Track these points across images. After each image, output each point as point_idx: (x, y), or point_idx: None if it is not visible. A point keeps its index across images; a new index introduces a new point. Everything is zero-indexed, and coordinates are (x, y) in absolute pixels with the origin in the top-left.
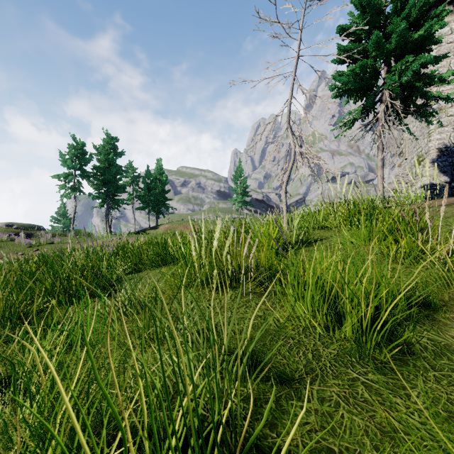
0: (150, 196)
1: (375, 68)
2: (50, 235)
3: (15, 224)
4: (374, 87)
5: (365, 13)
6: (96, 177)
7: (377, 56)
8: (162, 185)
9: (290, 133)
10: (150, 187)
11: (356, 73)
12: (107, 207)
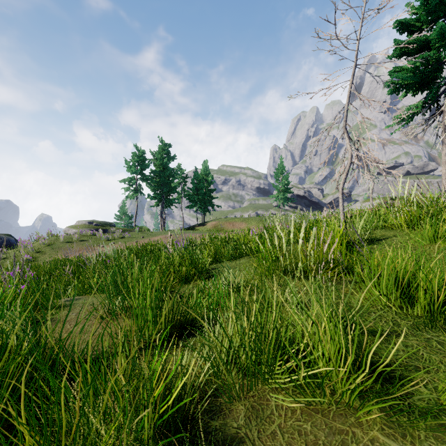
0: (197, 195)
1: (439, 59)
2: (121, 230)
3: (95, 221)
4: (437, 79)
5: (427, 4)
6: (153, 180)
7: (441, 47)
8: (208, 185)
9: (347, 138)
10: (198, 187)
11: (416, 67)
12: (162, 206)
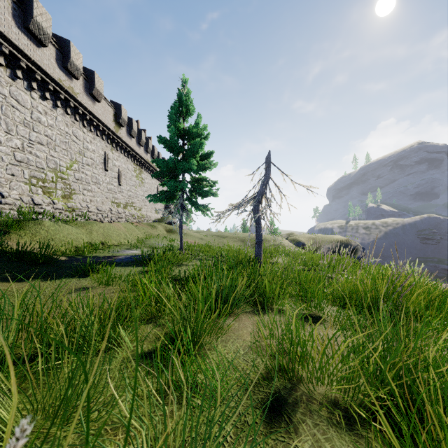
0: None
1: None
2: None
3: None
4: None
5: None
6: None
7: None
8: None
9: None
10: None
11: None
12: None
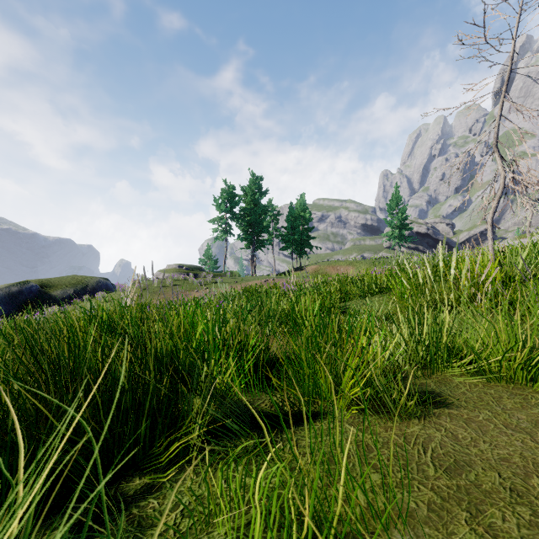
0: (292, 235)
1: None
2: (212, 275)
3: (184, 265)
4: None
5: None
6: (244, 219)
7: None
8: (305, 222)
9: (498, 158)
10: (294, 225)
11: None
12: (252, 248)
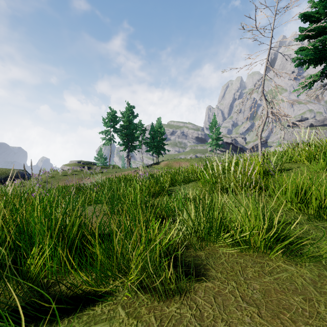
0: (153, 142)
1: None
2: (100, 167)
3: (82, 161)
4: None
5: (324, 1)
6: (122, 132)
7: None
8: (161, 135)
9: (264, 99)
10: (154, 137)
11: (316, 47)
12: (128, 150)
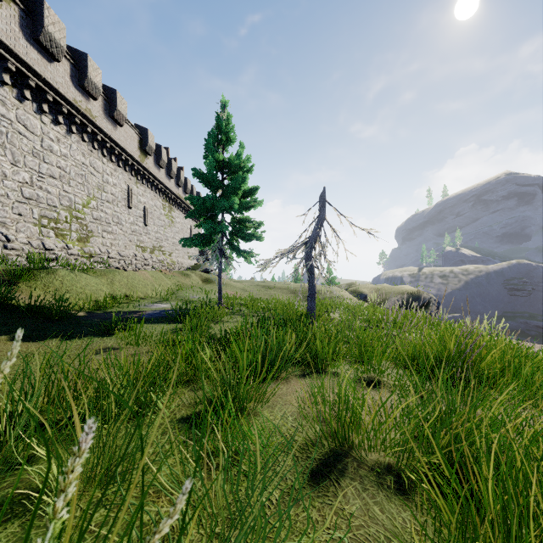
0: None
1: None
2: None
3: None
4: None
5: None
6: None
7: None
8: None
9: None
10: None
11: None
12: None
